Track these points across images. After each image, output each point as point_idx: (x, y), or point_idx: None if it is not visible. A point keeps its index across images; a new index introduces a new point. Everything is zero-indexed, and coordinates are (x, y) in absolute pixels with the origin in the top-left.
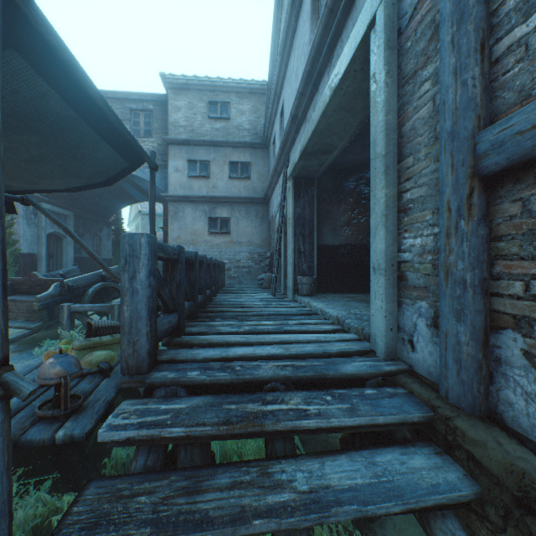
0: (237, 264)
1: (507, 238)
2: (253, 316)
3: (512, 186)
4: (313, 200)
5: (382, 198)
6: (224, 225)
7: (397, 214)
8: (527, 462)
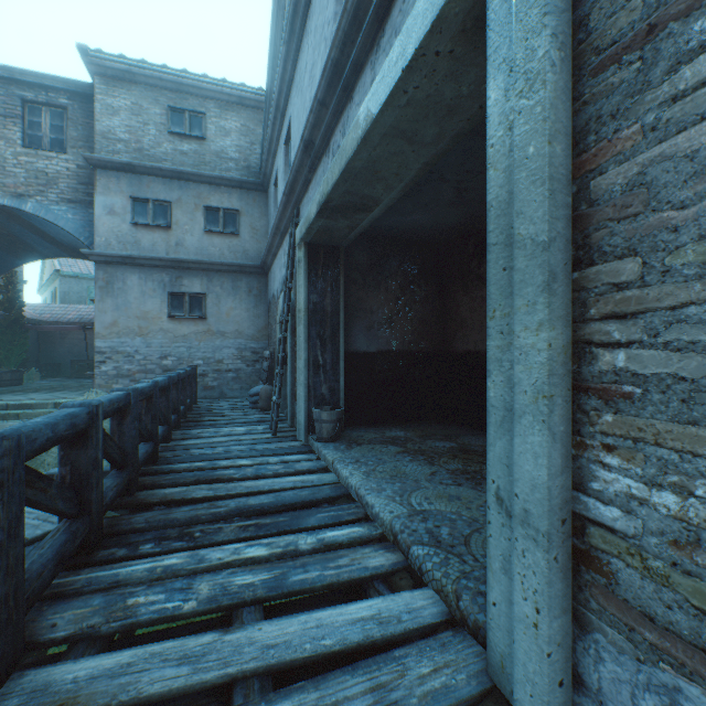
0: (218, 366)
1: None
2: (229, 515)
3: None
4: (338, 282)
5: (538, 350)
6: (197, 305)
7: (574, 394)
8: None
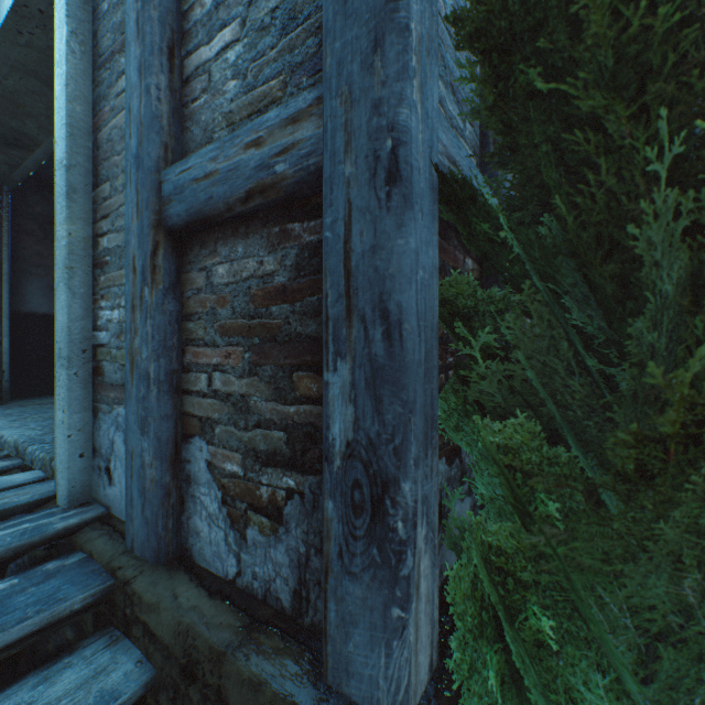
0: None
1: (197, 317)
2: None
3: (200, 250)
4: (1, 228)
5: (65, 237)
6: None
7: (94, 270)
8: (197, 611)
